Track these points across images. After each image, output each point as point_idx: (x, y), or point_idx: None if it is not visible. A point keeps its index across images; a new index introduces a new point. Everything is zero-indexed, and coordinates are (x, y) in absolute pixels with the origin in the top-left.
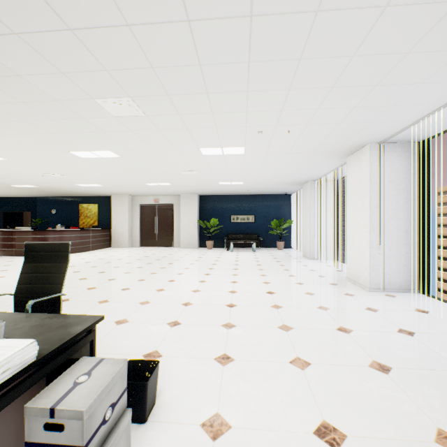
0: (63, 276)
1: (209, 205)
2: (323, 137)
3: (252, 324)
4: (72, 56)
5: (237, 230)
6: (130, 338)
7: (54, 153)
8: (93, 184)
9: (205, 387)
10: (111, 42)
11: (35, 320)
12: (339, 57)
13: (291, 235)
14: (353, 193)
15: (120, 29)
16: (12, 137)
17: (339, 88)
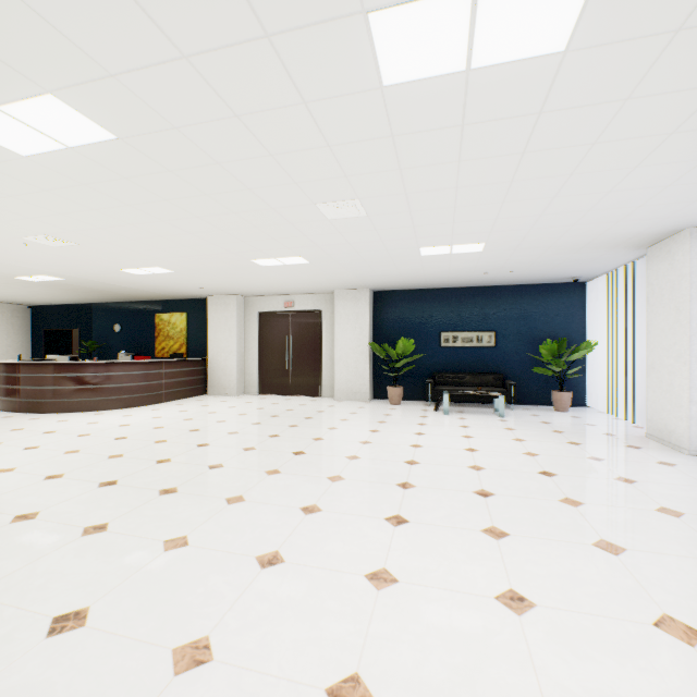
0: None
1: (394, 312)
2: None
3: None
4: None
5: (453, 365)
6: None
7: None
8: (152, 268)
9: None
10: None
11: None
12: None
13: (585, 376)
14: None
15: None
16: None
17: None
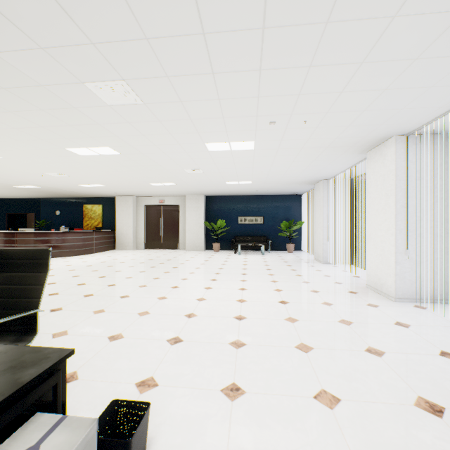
0: (41, 288)
1: (216, 206)
2: (343, 129)
3: (265, 342)
4: (50, 23)
5: (244, 232)
6: (123, 359)
7: (50, 150)
8: (96, 184)
9: (209, 433)
10: (93, 2)
11: None
12: (376, 18)
13: (302, 237)
14: (375, 192)
15: None
16: (2, 132)
17: (371, 63)
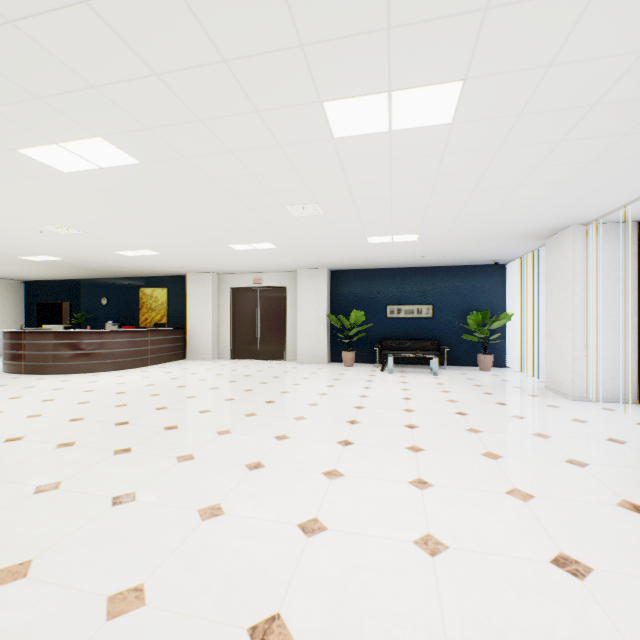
0: None
1: (348, 288)
2: None
3: None
4: None
5: (398, 333)
6: None
7: None
8: (143, 251)
9: None
10: None
11: None
12: None
13: (505, 341)
14: None
15: None
16: None
17: None
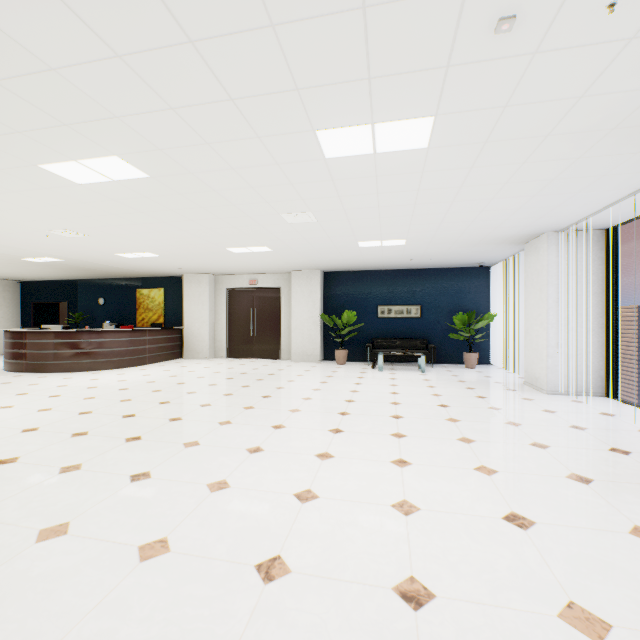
0: None
1: (341, 289)
2: None
3: None
4: None
5: (388, 332)
6: None
7: (14, 171)
8: (143, 253)
9: None
10: None
11: None
12: None
13: (490, 340)
14: None
15: None
16: None
17: None
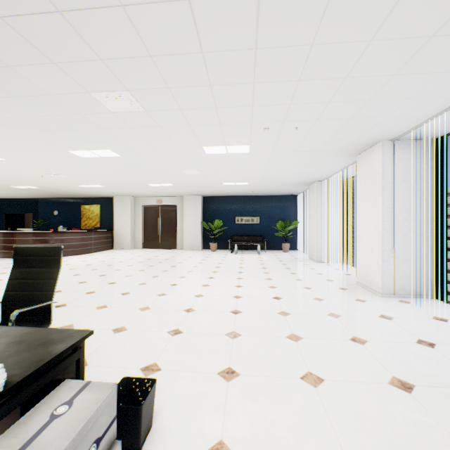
0: (55, 282)
1: (213, 206)
2: (332, 134)
3: (258, 333)
4: (64, 43)
5: (241, 232)
6: (128, 348)
7: (53, 152)
8: (95, 185)
9: (208, 407)
10: (104, 26)
11: (14, 335)
12: (355, 42)
13: (297, 236)
14: (364, 194)
15: (113, 11)
16: (7, 136)
17: (354, 78)
